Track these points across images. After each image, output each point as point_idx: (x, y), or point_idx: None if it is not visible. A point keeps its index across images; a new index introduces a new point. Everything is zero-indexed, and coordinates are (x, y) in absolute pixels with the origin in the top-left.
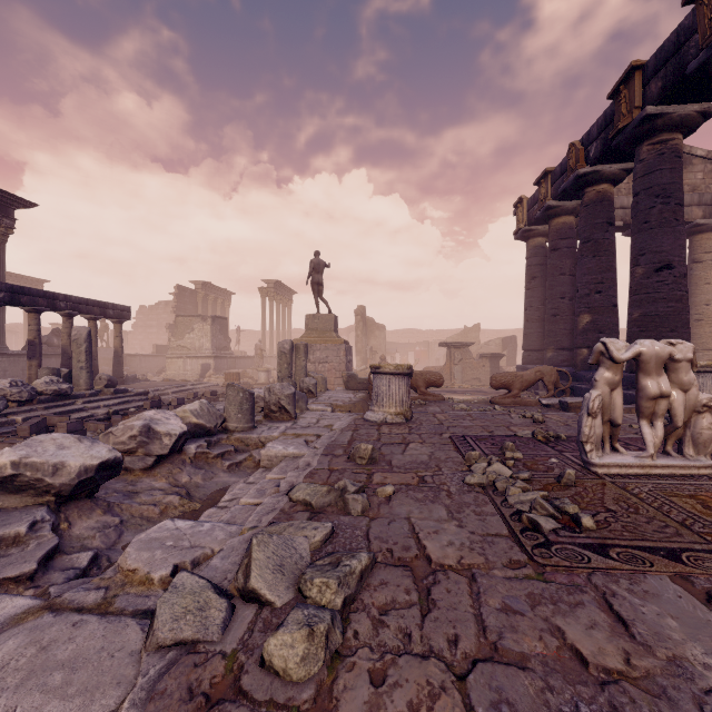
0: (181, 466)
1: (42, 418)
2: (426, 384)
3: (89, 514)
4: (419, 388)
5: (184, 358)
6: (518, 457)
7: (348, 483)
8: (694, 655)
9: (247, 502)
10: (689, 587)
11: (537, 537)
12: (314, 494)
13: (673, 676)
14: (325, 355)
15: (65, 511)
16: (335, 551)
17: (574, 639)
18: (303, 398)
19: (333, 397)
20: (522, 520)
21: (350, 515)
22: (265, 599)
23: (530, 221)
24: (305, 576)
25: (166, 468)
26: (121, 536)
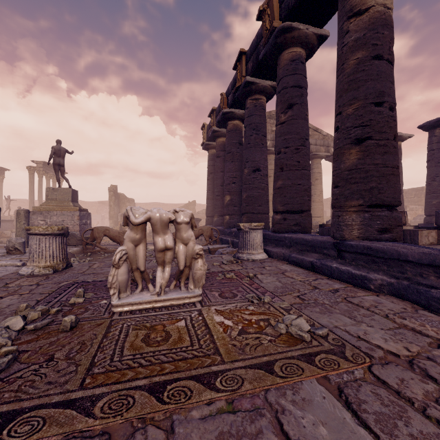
0: None
1: None
2: None
3: None
4: (122, 243)
5: None
6: (79, 302)
7: None
8: None
9: None
10: None
11: None
12: None
13: None
14: (61, 219)
15: None
16: None
17: None
18: None
19: None
20: None
21: None
22: None
23: (208, 139)
24: None
25: None
26: None
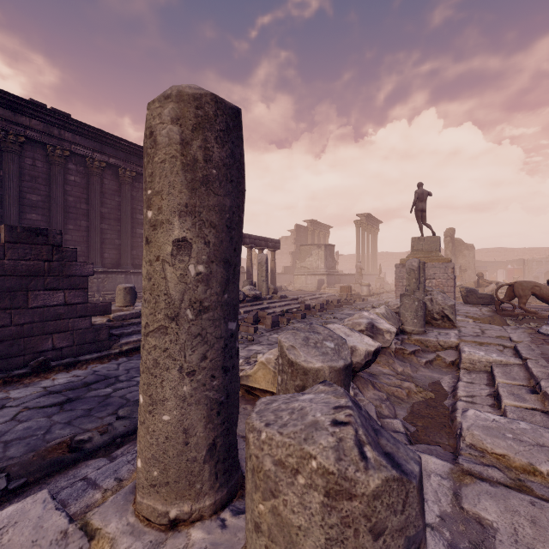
0: (391, 358)
1: (256, 312)
2: None
3: (366, 387)
4: None
5: (305, 275)
6: None
7: None
8: None
9: (512, 404)
10: None
11: None
12: None
13: None
14: (432, 272)
15: (354, 382)
16: None
17: None
18: None
19: (461, 310)
20: None
21: None
22: None
23: None
24: None
25: (383, 358)
26: (395, 410)
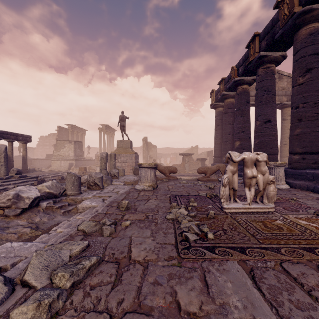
0: (37, 213)
1: None
2: (169, 172)
3: None
4: (166, 174)
5: (60, 160)
6: (195, 205)
7: (107, 220)
8: (233, 302)
9: (60, 231)
10: (244, 266)
11: (186, 244)
12: (88, 226)
13: (218, 314)
14: (126, 159)
15: None
16: (85, 255)
17: (180, 297)
18: (109, 179)
19: (126, 178)
20: (182, 236)
21: (103, 236)
22: (31, 285)
23: (216, 100)
24: (54, 272)
25: (27, 215)
26: None
